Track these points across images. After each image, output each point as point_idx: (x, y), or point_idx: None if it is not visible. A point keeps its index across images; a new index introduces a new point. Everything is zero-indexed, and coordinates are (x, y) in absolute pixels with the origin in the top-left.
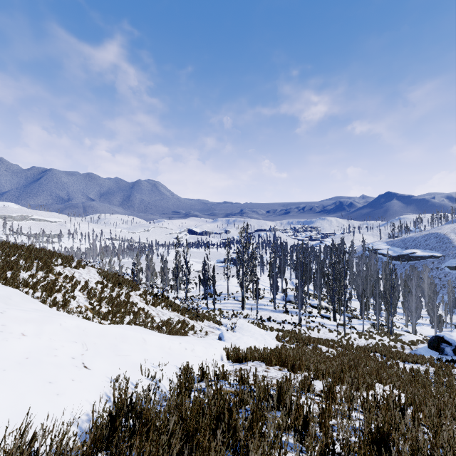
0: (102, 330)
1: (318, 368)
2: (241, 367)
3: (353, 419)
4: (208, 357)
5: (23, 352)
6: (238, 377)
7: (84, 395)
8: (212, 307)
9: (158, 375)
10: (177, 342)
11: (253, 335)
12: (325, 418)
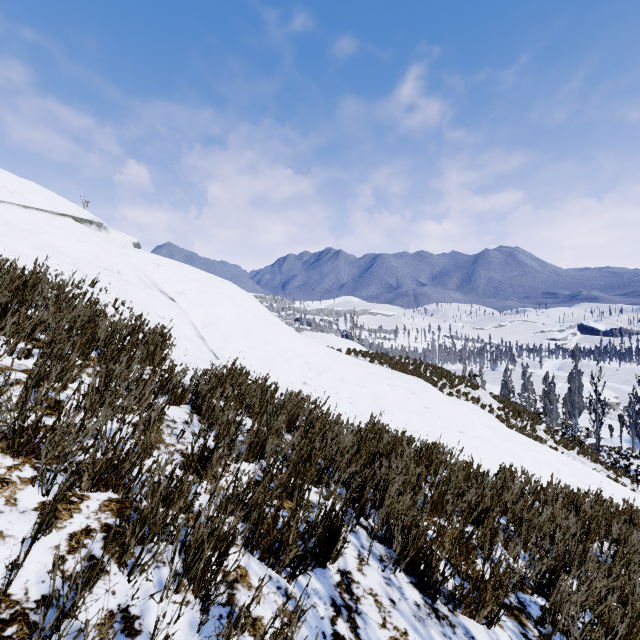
0: (572, 462)
1: None
2: None
3: None
4: None
5: (545, 461)
6: None
7: None
8: None
9: None
10: None
11: None
12: None
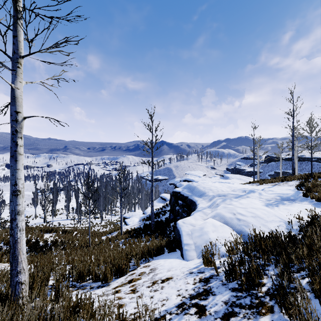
0: None
1: None
2: None
3: None
4: None
5: None
6: None
7: None
8: None
9: None
10: None
11: None
12: None
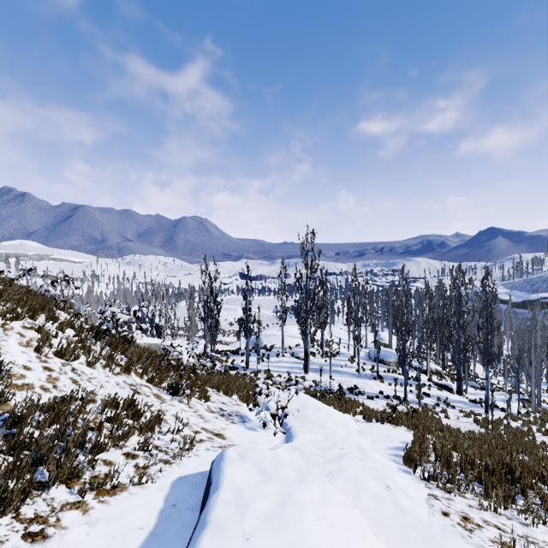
0: None
1: None
2: None
3: None
4: None
5: None
6: None
7: None
8: (256, 367)
9: None
10: None
11: (339, 463)
12: None
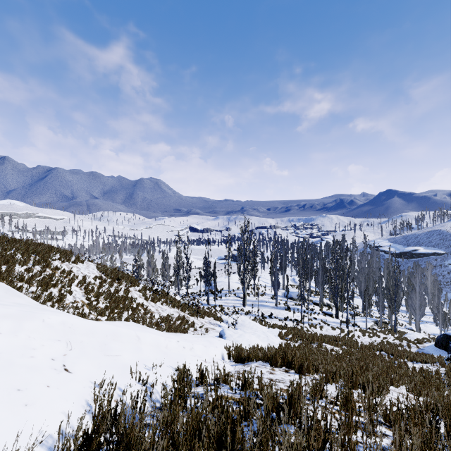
0: (92, 327)
1: (328, 370)
2: (244, 368)
3: (377, 434)
4: (208, 356)
5: None
6: (241, 381)
7: (59, 405)
8: (213, 303)
9: (151, 379)
10: (174, 340)
11: (255, 332)
12: (349, 438)
